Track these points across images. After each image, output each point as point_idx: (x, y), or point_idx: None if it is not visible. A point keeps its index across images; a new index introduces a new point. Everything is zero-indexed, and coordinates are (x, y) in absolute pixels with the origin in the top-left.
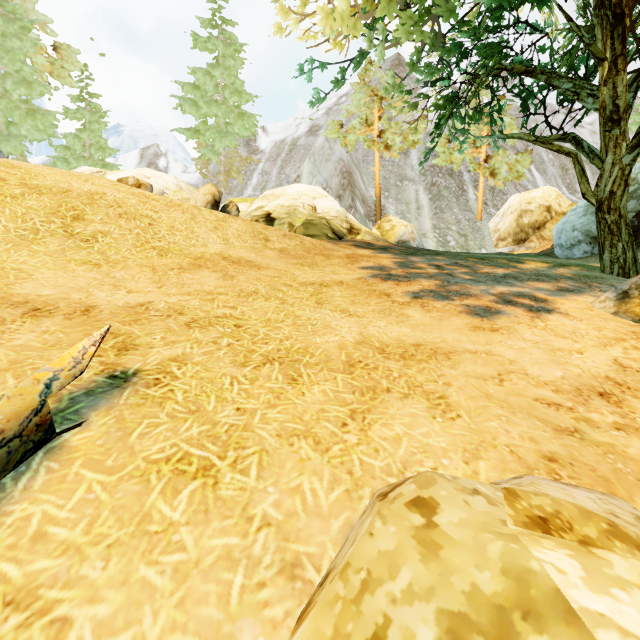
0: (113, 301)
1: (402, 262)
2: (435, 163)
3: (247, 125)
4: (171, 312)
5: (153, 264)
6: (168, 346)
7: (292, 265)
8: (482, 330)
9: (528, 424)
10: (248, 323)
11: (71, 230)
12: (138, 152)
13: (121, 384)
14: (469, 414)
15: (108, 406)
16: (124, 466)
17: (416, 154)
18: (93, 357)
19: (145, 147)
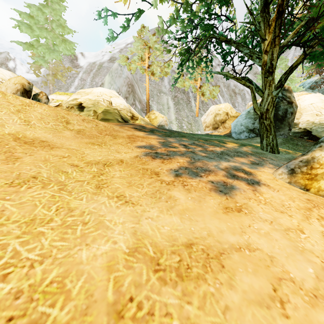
0: None
1: (164, 142)
2: (176, 86)
3: (68, 48)
4: None
5: None
6: None
7: (84, 144)
8: (232, 211)
9: None
10: None
11: None
12: None
13: None
14: None
15: None
16: None
17: (167, 80)
18: None
19: None
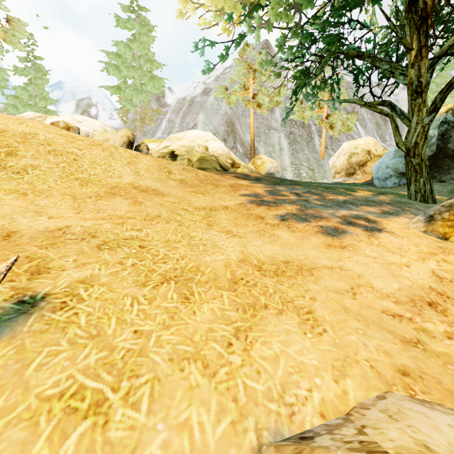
0: (34, 226)
1: (271, 190)
2: (292, 118)
3: (157, 85)
4: (85, 235)
5: (74, 193)
6: (78, 268)
7: (189, 193)
8: (334, 247)
9: (381, 337)
10: (151, 244)
11: (4, 164)
12: (74, 102)
13: (28, 310)
14: (333, 328)
15: (11, 335)
16: (15, 406)
17: (279, 111)
18: (5, 282)
19: (80, 99)
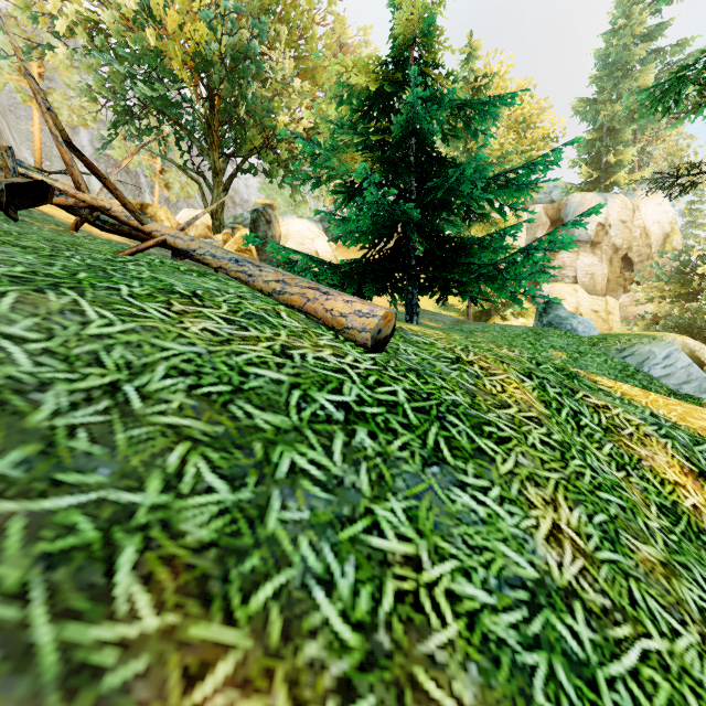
0: None
1: None
2: (111, 154)
3: None
4: None
5: None
6: None
7: None
8: None
9: None
10: None
11: None
12: None
13: None
14: None
15: None
16: None
17: (87, 135)
18: None
19: None
